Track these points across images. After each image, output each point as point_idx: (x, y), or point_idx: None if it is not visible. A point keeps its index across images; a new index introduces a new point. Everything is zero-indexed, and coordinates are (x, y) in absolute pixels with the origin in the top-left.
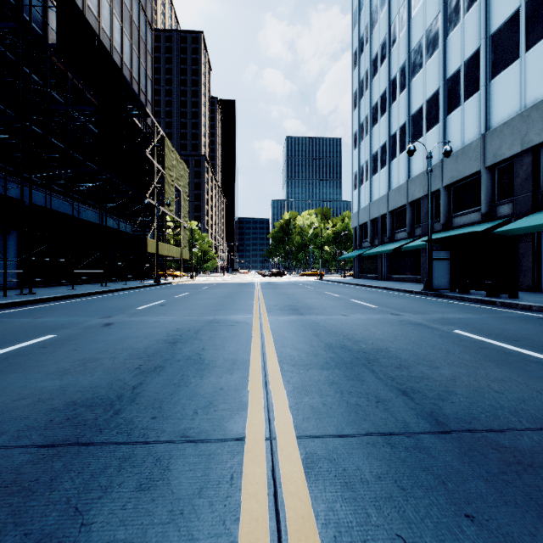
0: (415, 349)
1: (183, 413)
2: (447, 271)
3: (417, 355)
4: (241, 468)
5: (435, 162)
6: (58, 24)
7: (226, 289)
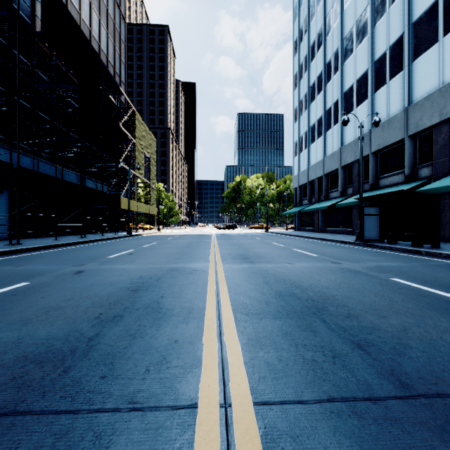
0: (359, 296)
1: (134, 371)
2: (376, 225)
3: (362, 303)
4: None
5: (364, 132)
6: (42, 13)
7: (187, 240)
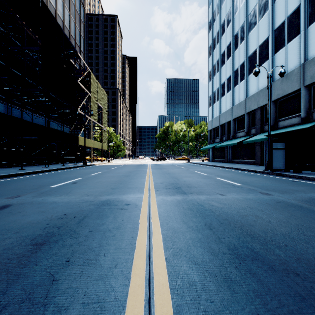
0: None
1: None
2: (282, 157)
3: None
4: None
5: (266, 85)
6: None
7: (128, 169)
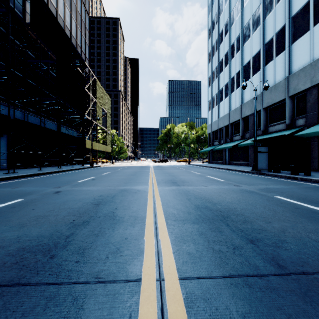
0: (253, 209)
1: (98, 258)
2: (266, 159)
3: (255, 213)
4: (137, 307)
5: (258, 94)
6: (31, 10)
7: (133, 170)
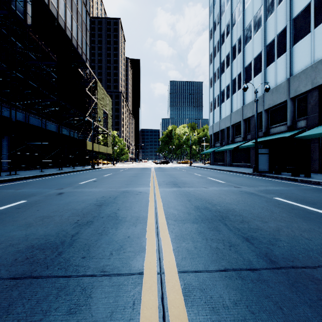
0: (251, 209)
1: (103, 254)
2: (267, 161)
3: (252, 213)
4: (140, 296)
5: (259, 95)
6: (32, 12)
7: (134, 171)
